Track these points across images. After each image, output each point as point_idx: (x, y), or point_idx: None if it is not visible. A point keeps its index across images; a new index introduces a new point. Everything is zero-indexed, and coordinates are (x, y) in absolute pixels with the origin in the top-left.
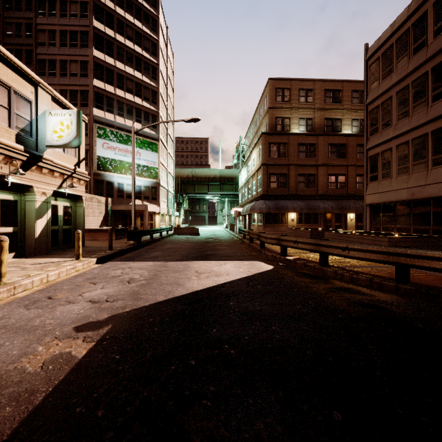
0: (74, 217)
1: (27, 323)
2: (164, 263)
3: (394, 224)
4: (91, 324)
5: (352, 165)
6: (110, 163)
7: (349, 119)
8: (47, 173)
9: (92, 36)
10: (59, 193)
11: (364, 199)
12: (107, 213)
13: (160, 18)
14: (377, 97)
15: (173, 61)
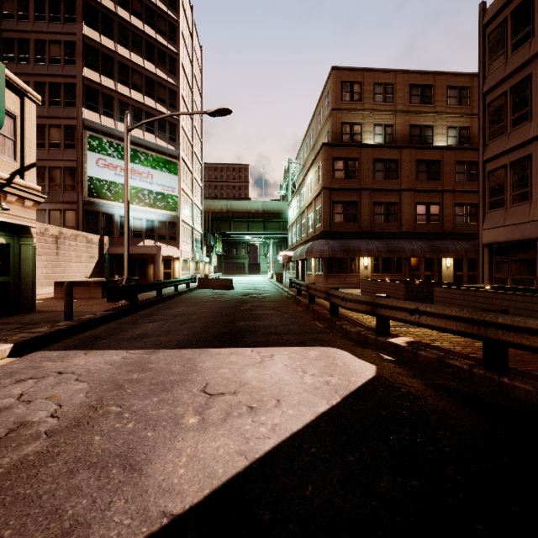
0: (15, 262)
1: None
2: (147, 355)
3: (534, 273)
4: None
5: (449, 190)
6: (107, 187)
7: (443, 126)
8: None
9: (82, 7)
10: None
11: (480, 237)
12: (102, 257)
13: None
14: (503, 78)
15: (200, 57)
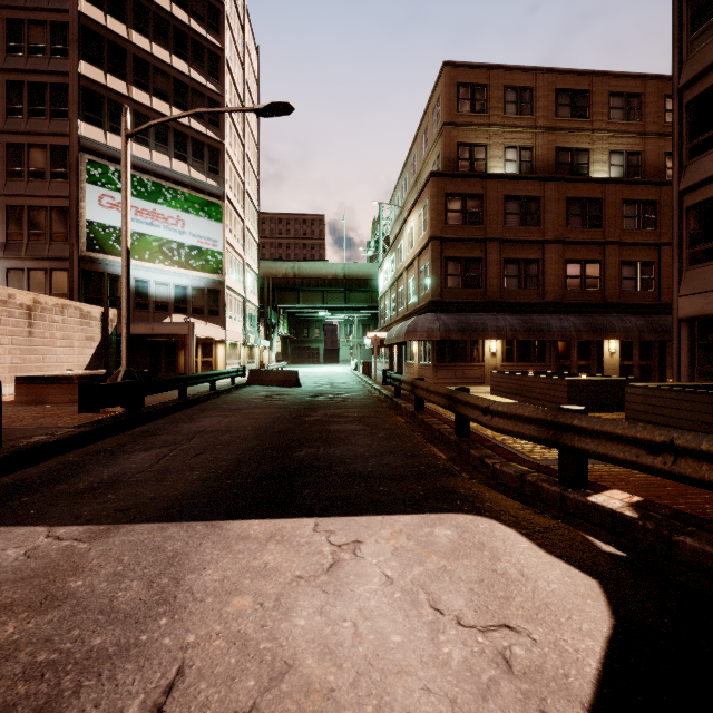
0: None
1: None
2: (84, 545)
3: None
4: None
5: (614, 242)
6: (116, 237)
7: (603, 150)
8: None
9: None
10: None
11: (675, 307)
12: (106, 339)
13: None
14: None
15: (256, 60)
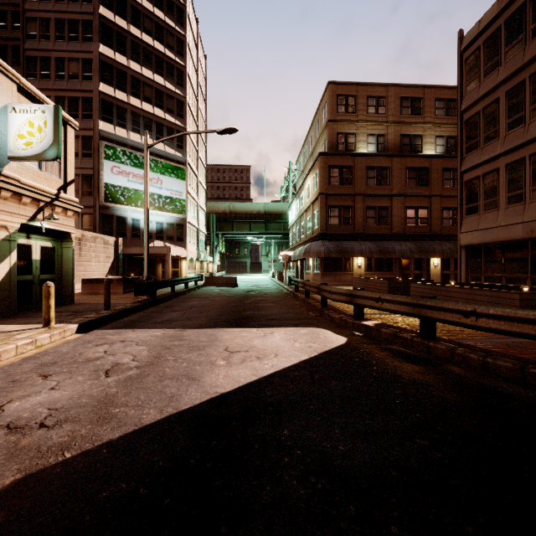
0: (59, 262)
1: None
2: (179, 332)
3: (501, 272)
4: None
5: (437, 195)
6: (121, 192)
7: (432, 135)
8: (9, 197)
9: (98, 27)
10: (33, 227)
11: (458, 239)
12: (117, 257)
13: (188, 9)
14: (477, 100)
15: (205, 66)
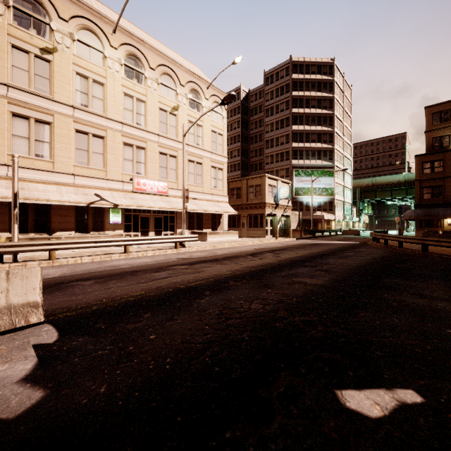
0: (286, 224)
1: (287, 243)
2: (318, 240)
3: None
4: (297, 243)
5: None
6: (301, 190)
7: None
8: (280, 209)
9: (291, 119)
10: (282, 215)
11: None
12: (299, 220)
13: (336, 77)
14: None
15: (350, 93)
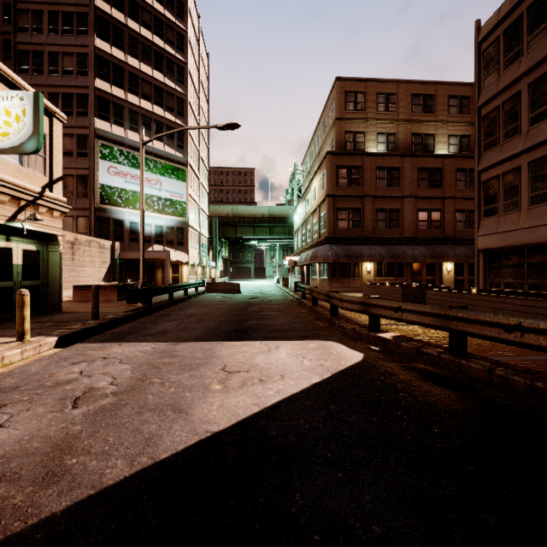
0: (44, 267)
1: None
2: (172, 346)
3: (523, 277)
4: None
5: (450, 197)
6: (118, 194)
7: (444, 134)
8: None
9: (94, 20)
10: (14, 229)
11: (476, 243)
12: (113, 262)
13: (189, 3)
14: (496, 94)
15: (207, 63)
